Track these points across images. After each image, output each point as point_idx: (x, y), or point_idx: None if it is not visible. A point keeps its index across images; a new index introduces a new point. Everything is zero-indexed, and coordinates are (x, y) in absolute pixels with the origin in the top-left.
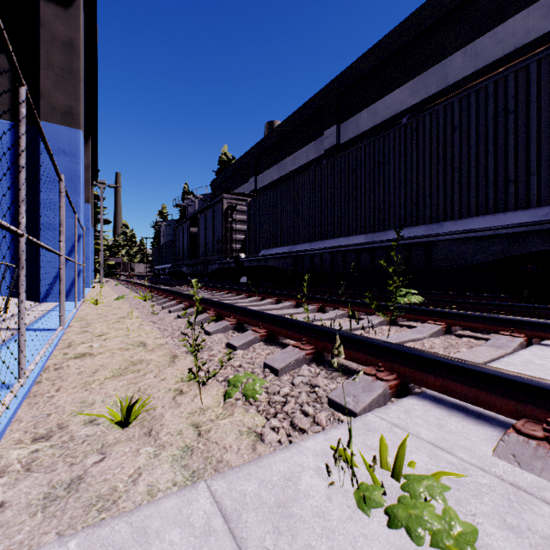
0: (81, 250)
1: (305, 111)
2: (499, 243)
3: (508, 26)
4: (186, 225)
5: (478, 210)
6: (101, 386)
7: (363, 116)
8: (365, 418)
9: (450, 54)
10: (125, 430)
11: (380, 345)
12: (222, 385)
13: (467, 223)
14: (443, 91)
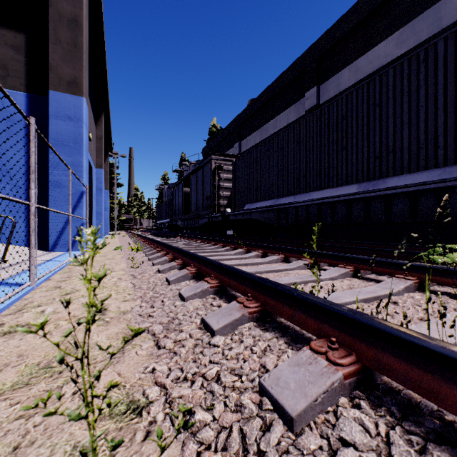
0: (84, 205)
1: (286, 77)
2: None
3: None
4: (181, 185)
5: None
6: None
7: (344, 74)
8: None
9: None
10: None
11: None
12: (178, 441)
13: None
14: (435, 36)
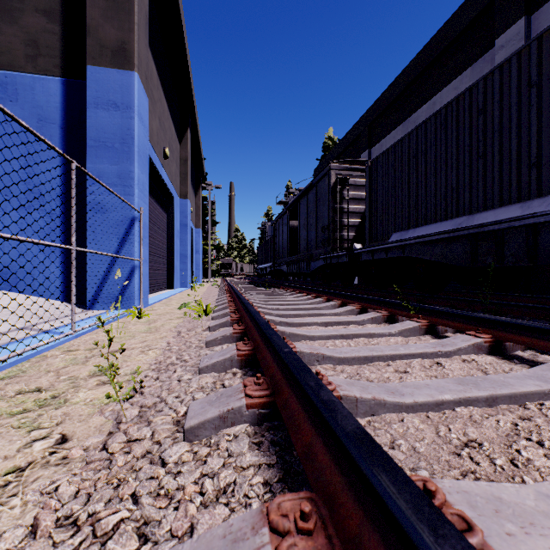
0: (135, 238)
1: (454, 25)
2: None
3: None
4: (286, 216)
5: None
6: None
7: None
8: None
9: None
10: None
11: None
12: None
13: None
14: None
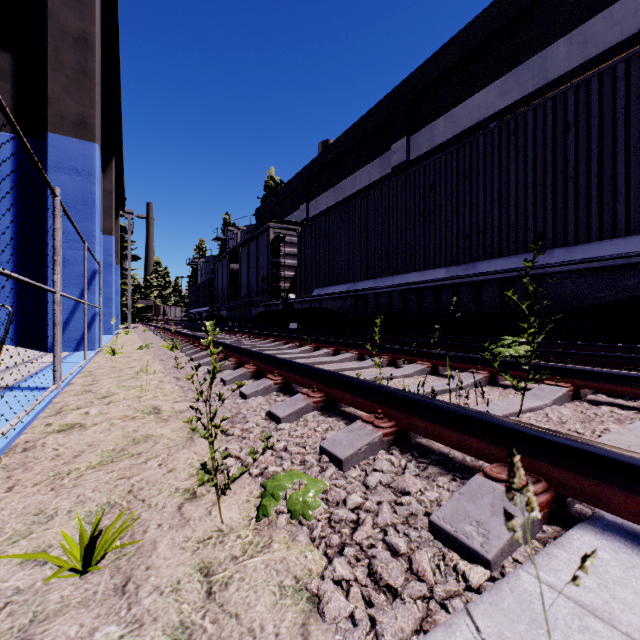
0: (96, 289)
1: (367, 122)
2: (634, 276)
3: (628, 2)
4: (226, 261)
5: (601, 232)
6: (77, 481)
7: (439, 125)
8: (517, 583)
9: (551, 43)
10: (83, 580)
11: (509, 429)
12: (256, 483)
13: (587, 250)
14: (541, 89)
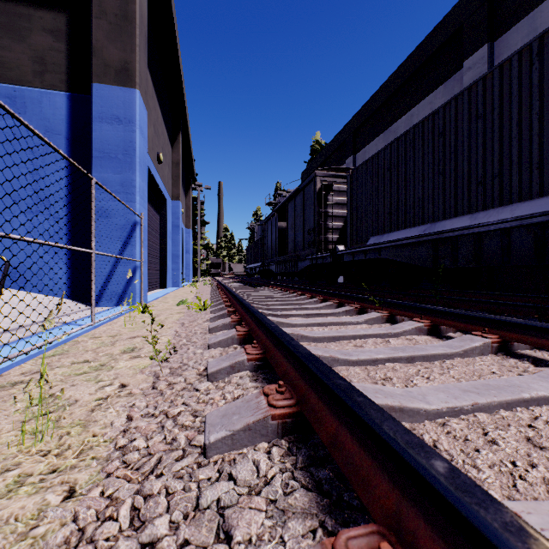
0: (137, 241)
1: (428, 45)
2: None
3: None
4: (275, 218)
5: None
6: None
7: (547, 9)
8: None
9: None
10: None
11: None
12: None
13: None
14: None
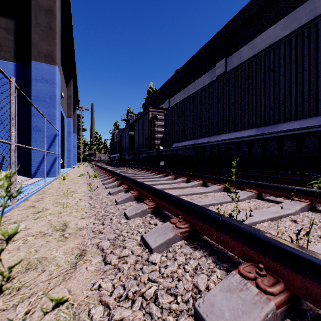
0: (57, 144)
1: (202, 52)
2: None
3: None
4: (127, 130)
5: None
6: None
7: (245, 50)
8: None
9: None
10: None
11: None
12: None
13: None
14: (311, 21)
